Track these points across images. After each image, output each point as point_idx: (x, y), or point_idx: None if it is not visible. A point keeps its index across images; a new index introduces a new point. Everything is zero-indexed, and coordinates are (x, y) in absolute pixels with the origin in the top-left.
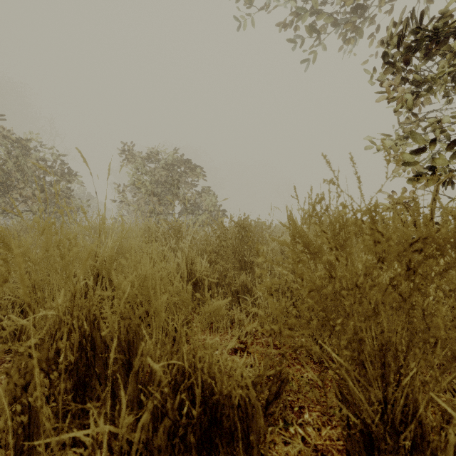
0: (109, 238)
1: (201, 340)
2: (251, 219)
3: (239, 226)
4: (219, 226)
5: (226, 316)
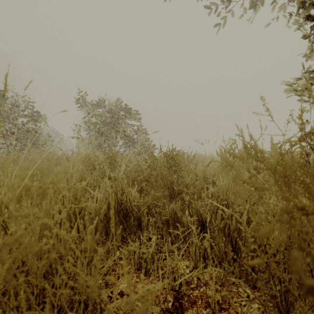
0: (9, 172)
1: (128, 292)
2: (179, 150)
3: (167, 156)
4: (149, 156)
5: (157, 251)
